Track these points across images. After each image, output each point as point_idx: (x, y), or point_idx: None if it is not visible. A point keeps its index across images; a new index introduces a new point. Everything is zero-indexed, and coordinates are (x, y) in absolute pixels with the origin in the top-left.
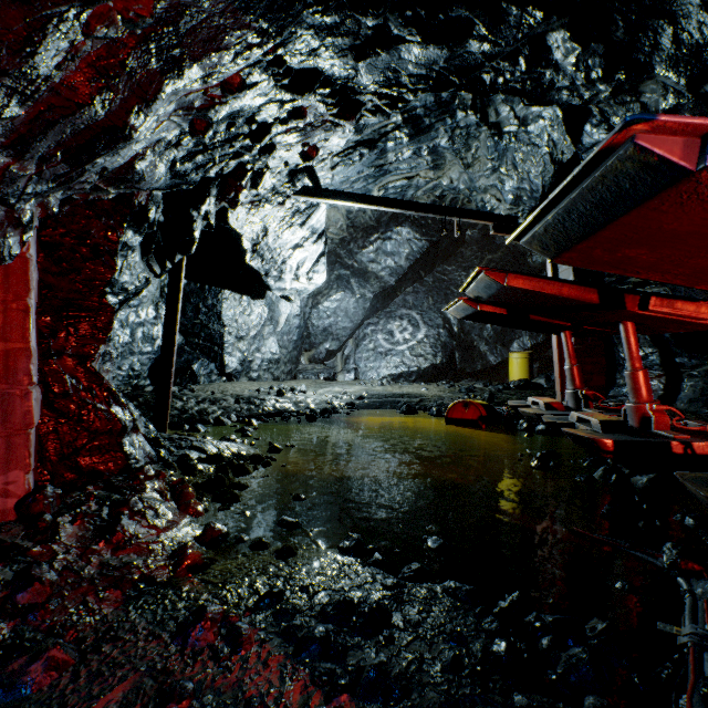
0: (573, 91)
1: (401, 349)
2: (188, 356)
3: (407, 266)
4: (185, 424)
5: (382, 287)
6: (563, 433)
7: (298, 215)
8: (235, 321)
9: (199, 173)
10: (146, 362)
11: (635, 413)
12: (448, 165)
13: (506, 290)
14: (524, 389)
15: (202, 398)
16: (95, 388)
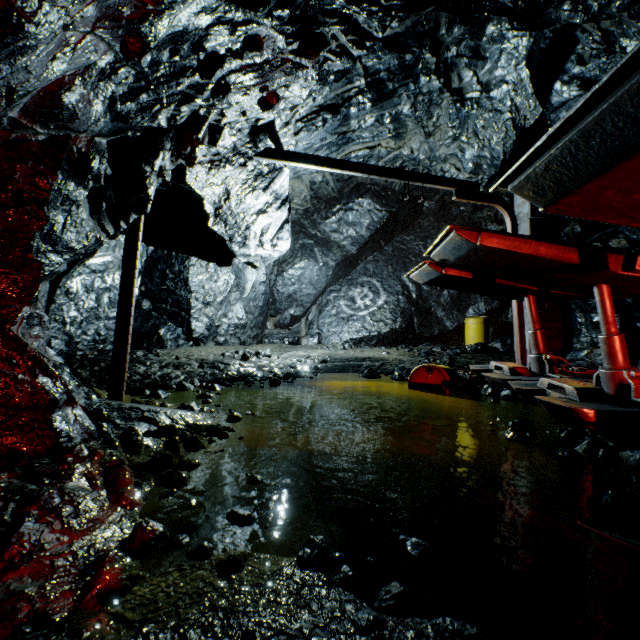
0: (578, 2)
1: (362, 314)
2: (155, 321)
3: (368, 235)
4: (146, 389)
5: (344, 255)
6: (533, 399)
7: (260, 178)
8: (201, 287)
9: (145, 116)
10: (113, 327)
11: (611, 379)
12: (409, 134)
13: (477, 250)
14: (481, 353)
15: (166, 363)
16: (16, 357)
